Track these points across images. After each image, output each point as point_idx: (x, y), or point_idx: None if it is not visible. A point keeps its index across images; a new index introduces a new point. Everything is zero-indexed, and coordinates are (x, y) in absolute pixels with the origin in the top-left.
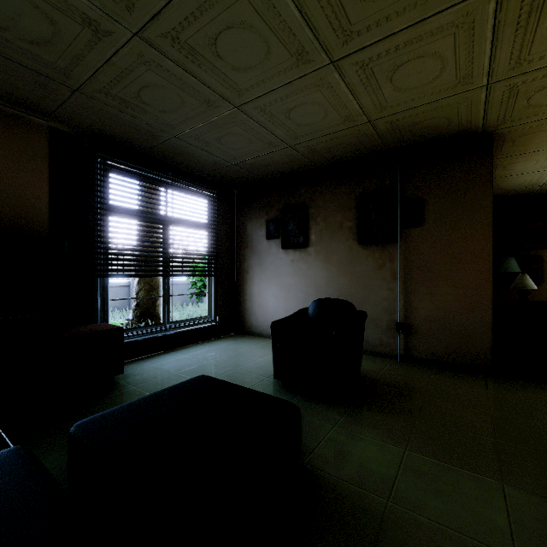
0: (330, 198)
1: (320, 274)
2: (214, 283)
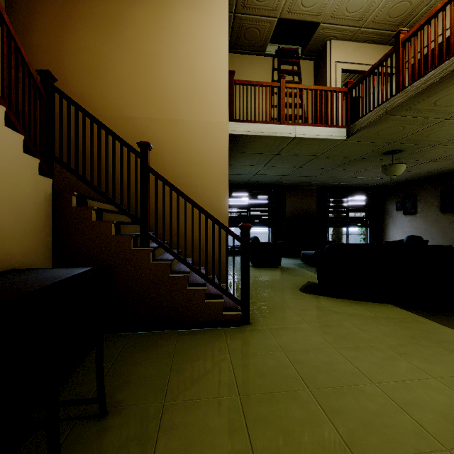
0: (427, 192)
1: (422, 226)
2: (369, 230)
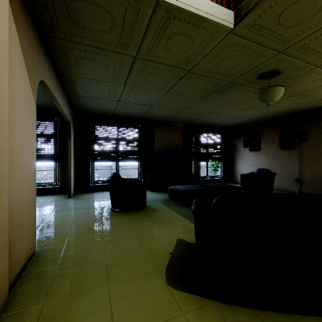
0: (269, 132)
1: (265, 160)
2: (223, 164)
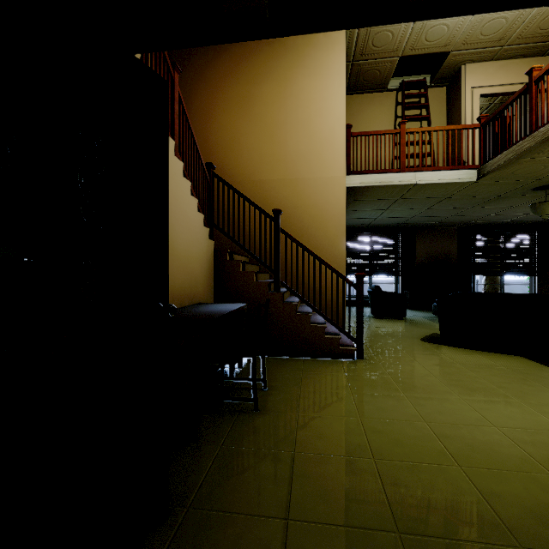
0: None
1: None
2: (534, 279)
